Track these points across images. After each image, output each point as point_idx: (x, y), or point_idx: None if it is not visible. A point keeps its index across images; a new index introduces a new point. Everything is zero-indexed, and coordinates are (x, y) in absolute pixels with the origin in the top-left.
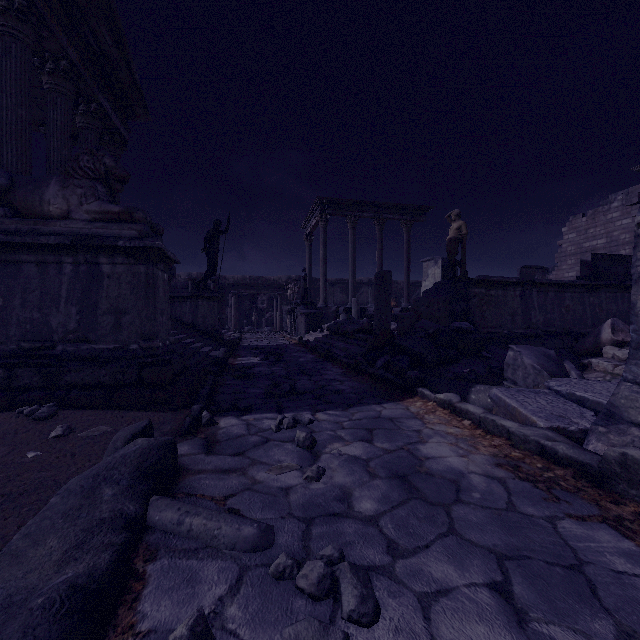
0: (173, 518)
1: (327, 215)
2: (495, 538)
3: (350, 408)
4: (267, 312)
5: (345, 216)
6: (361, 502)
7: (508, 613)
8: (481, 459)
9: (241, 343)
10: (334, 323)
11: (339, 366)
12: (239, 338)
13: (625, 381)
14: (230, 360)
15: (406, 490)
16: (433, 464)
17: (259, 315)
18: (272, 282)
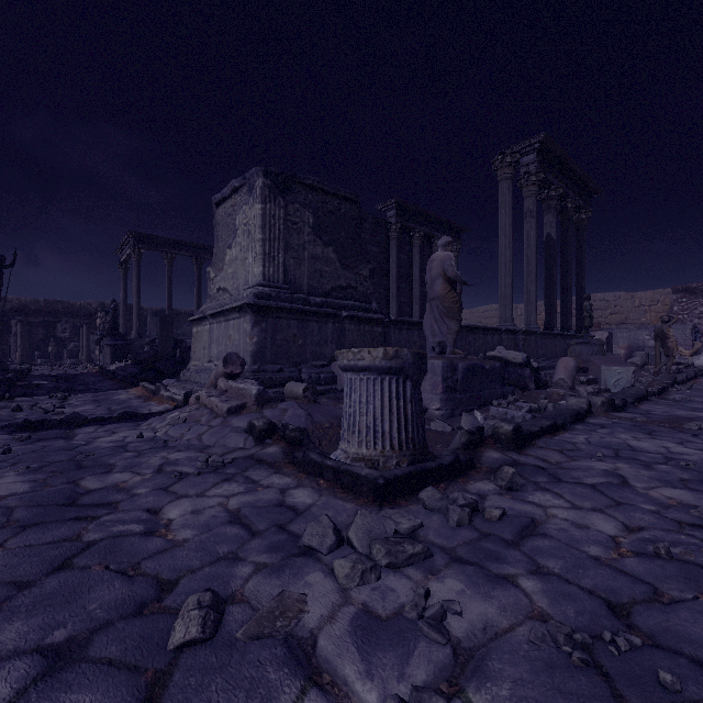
0: (5, 404)
1: (141, 249)
2: (109, 403)
3: (98, 393)
4: (71, 342)
5: (162, 252)
6: (76, 404)
7: (97, 407)
8: (133, 396)
9: (31, 373)
10: (136, 354)
11: (115, 381)
12: (28, 369)
13: (186, 369)
14: (19, 383)
15: (95, 401)
16: (113, 398)
17: (59, 345)
18: (78, 308)
